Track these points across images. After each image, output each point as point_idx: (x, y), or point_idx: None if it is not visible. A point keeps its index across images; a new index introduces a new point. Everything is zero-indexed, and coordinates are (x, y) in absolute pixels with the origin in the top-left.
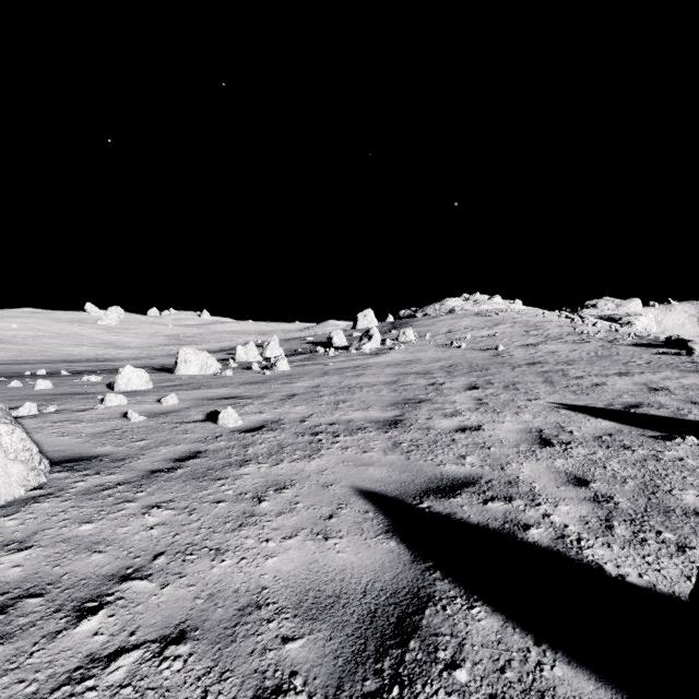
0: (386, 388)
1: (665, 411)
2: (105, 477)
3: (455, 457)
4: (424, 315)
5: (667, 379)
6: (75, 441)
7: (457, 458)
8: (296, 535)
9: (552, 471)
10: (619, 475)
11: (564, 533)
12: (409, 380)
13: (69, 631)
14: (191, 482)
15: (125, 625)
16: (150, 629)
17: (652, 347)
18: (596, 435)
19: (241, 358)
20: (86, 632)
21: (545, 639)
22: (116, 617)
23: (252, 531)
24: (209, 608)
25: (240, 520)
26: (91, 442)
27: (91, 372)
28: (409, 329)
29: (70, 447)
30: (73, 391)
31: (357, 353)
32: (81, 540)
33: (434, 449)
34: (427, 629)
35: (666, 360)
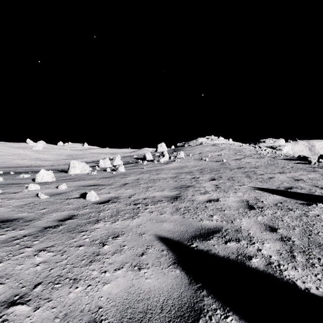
0: (171, 180)
1: (304, 190)
2: (17, 232)
3: (208, 216)
4: (188, 145)
5: (302, 175)
6: (7, 210)
7: (208, 216)
8: (122, 267)
9: (257, 223)
10: (290, 225)
11: (270, 261)
12: (182, 176)
13: None
14: (66, 233)
15: None
16: None
17: (292, 160)
18: (275, 203)
19: (102, 165)
20: None
21: None
22: None
23: (97, 265)
24: None
25: (91, 258)
26: (15, 211)
27: (26, 173)
28: (181, 152)
29: (3, 213)
30: (13, 182)
31: (157, 163)
32: None
33: (196, 212)
34: None
35: (300, 166)
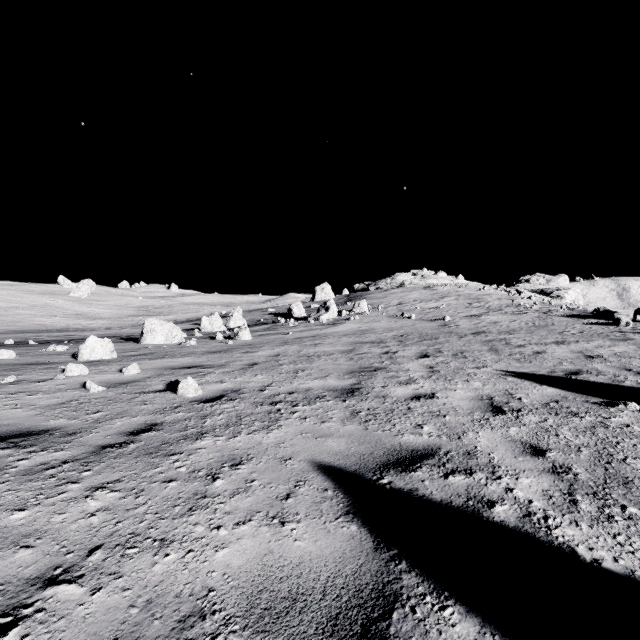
0: (342, 356)
1: (603, 377)
2: (51, 454)
3: (413, 426)
4: (376, 288)
5: (600, 347)
6: (27, 414)
7: (414, 427)
8: (250, 520)
9: (507, 440)
10: (573, 443)
11: (529, 510)
12: (364, 349)
13: None
14: (143, 458)
15: None
16: None
17: (583, 318)
18: (544, 402)
19: (206, 328)
20: None
21: None
22: (30, 638)
23: (203, 516)
24: (144, 621)
25: (191, 502)
26: (43, 415)
27: (59, 342)
28: (363, 301)
29: (20, 420)
30: (36, 361)
31: (315, 323)
32: (9, 531)
33: (391, 418)
34: None
35: (597, 330)
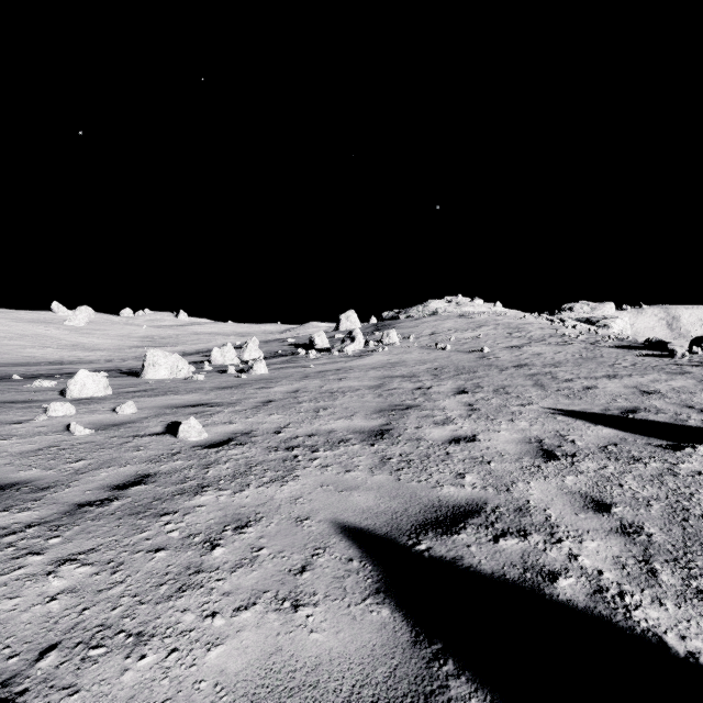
0: (370, 392)
1: (664, 416)
2: (14, 516)
3: (453, 475)
4: (407, 316)
5: (657, 382)
6: None
7: (454, 477)
8: (254, 603)
9: (564, 492)
10: (640, 496)
11: (600, 584)
12: (394, 384)
13: None
14: (127, 519)
15: None
16: None
17: (634, 349)
18: (601, 444)
19: (217, 361)
20: None
21: None
22: None
23: (195, 598)
24: None
25: (181, 580)
26: (13, 465)
27: (48, 377)
28: (392, 330)
29: None
30: (17, 398)
31: (340, 355)
32: None
33: (427, 466)
34: None
35: (651, 362)
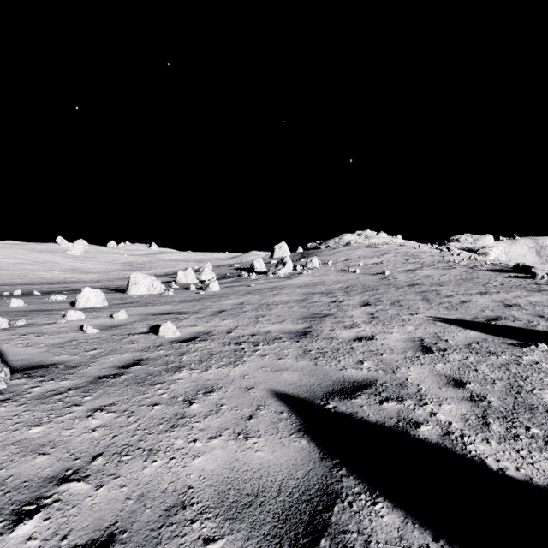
0: (297, 305)
1: (519, 323)
2: (58, 383)
3: (355, 362)
4: (326, 247)
5: (518, 297)
6: (37, 351)
7: (355, 363)
8: (220, 435)
9: (434, 374)
10: (489, 377)
11: (449, 430)
12: (315, 298)
13: (4, 537)
14: (132, 386)
15: (58, 528)
16: (81, 533)
17: (504, 272)
18: (467, 343)
19: (182, 281)
20: (20, 537)
21: (442, 534)
22: (50, 521)
23: (182, 432)
24: (138, 509)
25: (172, 421)
26: (50, 352)
27: (58, 292)
28: (314, 258)
29: (31, 356)
30: (41, 308)
31: (274, 277)
32: (29, 442)
33: (336, 356)
34: (336, 527)
35: (516, 282)
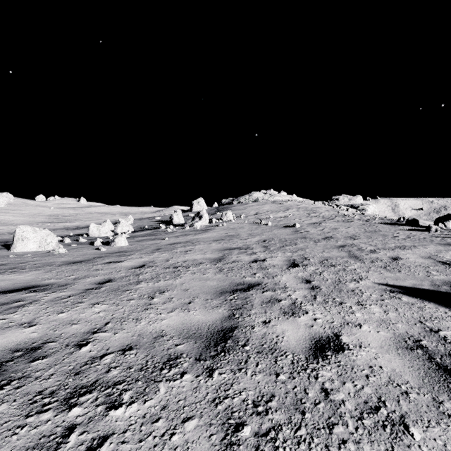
0: (211, 267)
1: None
2: None
3: None
4: (238, 202)
5: (441, 252)
6: None
7: None
8: None
9: None
10: None
11: None
12: (233, 256)
13: None
14: None
15: None
16: None
17: (397, 225)
18: None
19: (94, 234)
20: None
21: None
22: None
23: None
24: None
25: None
26: None
27: None
28: (229, 211)
29: None
30: None
31: (190, 229)
32: None
33: None
34: None
35: (418, 235)
